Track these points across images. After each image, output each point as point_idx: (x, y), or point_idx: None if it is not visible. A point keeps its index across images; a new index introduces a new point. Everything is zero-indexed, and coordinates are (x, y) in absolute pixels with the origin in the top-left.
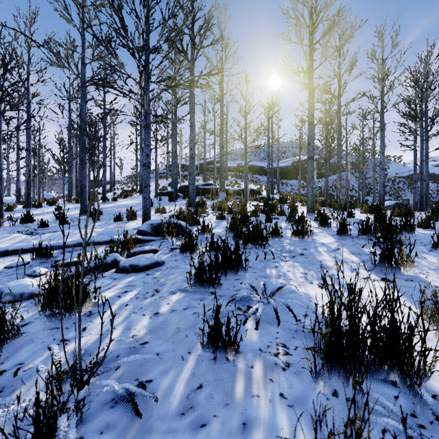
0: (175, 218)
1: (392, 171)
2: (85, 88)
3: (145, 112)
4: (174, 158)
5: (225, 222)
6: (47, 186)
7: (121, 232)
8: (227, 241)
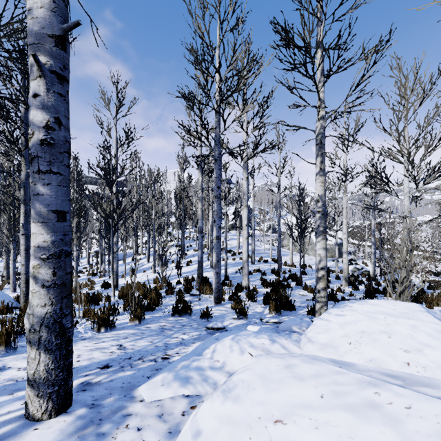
0: None
1: None
2: None
3: None
4: None
5: None
6: None
7: None
8: None
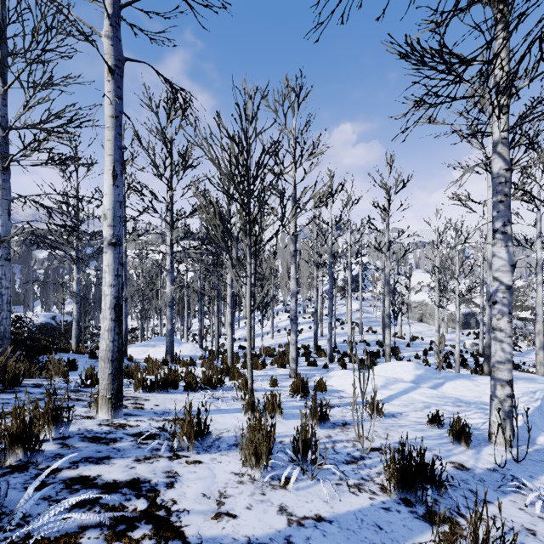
0: None
1: None
2: None
3: None
4: None
5: None
6: None
7: None
8: None
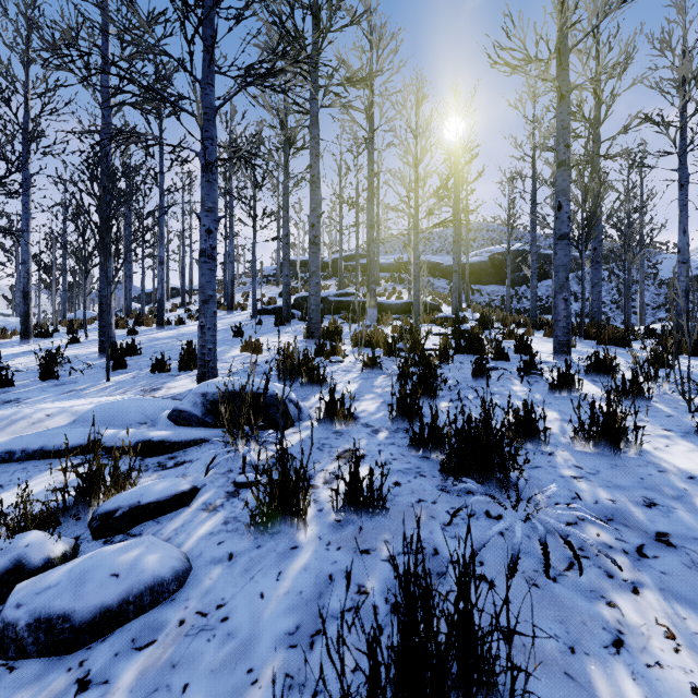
0: (275, 367)
1: (666, 268)
2: (108, 112)
3: (203, 135)
4: (284, 247)
5: (381, 378)
6: (89, 299)
7: (132, 413)
8: (427, 586)
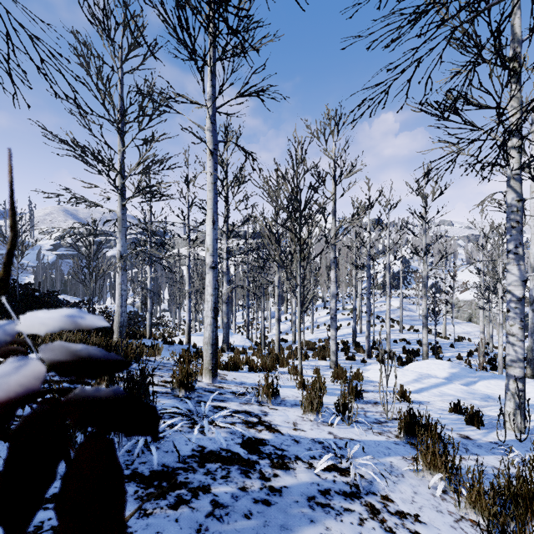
0: None
1: None
2: None
3: None
4: None
5: None
6: None
7: None
8: None
